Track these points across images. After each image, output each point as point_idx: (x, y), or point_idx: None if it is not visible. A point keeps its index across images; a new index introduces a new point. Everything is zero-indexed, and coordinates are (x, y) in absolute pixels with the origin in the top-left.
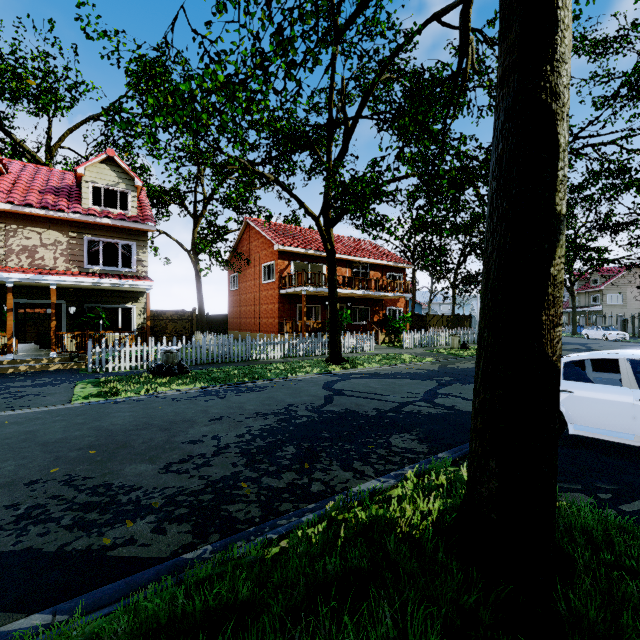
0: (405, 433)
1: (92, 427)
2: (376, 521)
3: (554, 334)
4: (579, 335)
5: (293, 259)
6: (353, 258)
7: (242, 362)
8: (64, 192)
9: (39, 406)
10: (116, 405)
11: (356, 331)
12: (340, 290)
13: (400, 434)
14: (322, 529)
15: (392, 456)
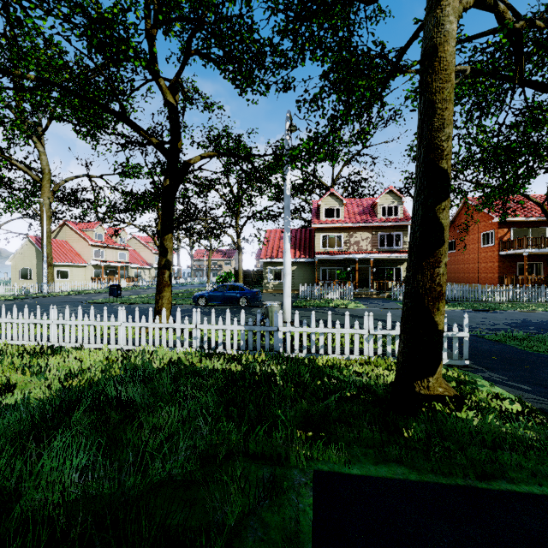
0: None
1: None
2: None
3: None
4: None
5: (512, 227)
6: None
7: (475, 301)
8: (367, 212)
9: (395, 308)
10: None
11: None
12: None
13: None
14: None
15: None
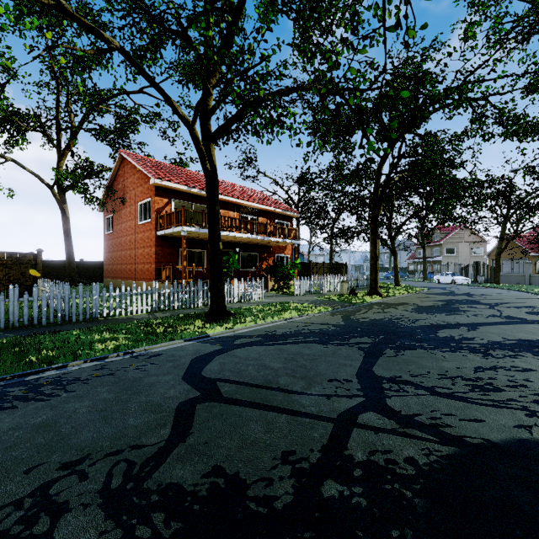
0: None
1: None
2: None
3: None
4: (429, 280)
5: (174, 197)
6: (241, 202)
7: (82, 322)
8: None
9: None
10: None
11: (245, 278)
12: (227, 232)
13: None
14: None
15: None
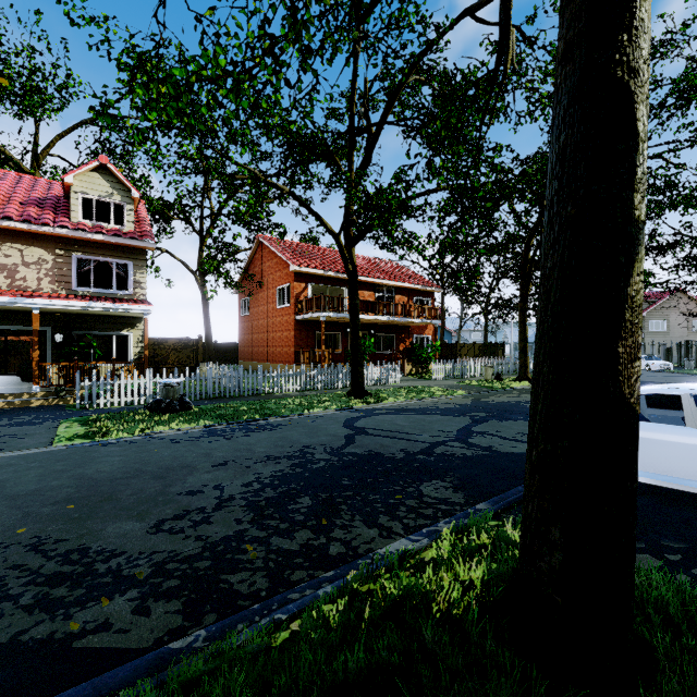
0: (438, 480)
1: (73, 475)
2: (408, 595)
3: (632, 370)
4: None
5: (311, 281)
6: (377, 281)
7: (253, 396)
8: (50, 204)
9: (14, 450)
10: (105, 448)
11: (380, 361)
12: (363, 316)
13: (432, 481)
14: (342, 607)
15: (424, 508)
